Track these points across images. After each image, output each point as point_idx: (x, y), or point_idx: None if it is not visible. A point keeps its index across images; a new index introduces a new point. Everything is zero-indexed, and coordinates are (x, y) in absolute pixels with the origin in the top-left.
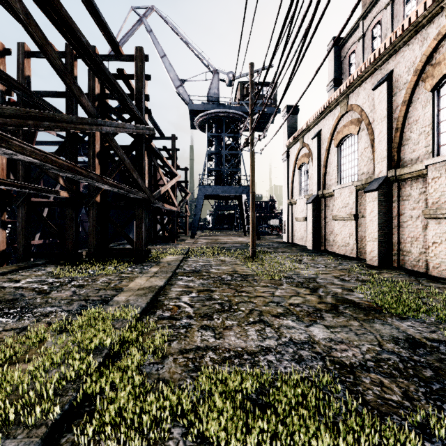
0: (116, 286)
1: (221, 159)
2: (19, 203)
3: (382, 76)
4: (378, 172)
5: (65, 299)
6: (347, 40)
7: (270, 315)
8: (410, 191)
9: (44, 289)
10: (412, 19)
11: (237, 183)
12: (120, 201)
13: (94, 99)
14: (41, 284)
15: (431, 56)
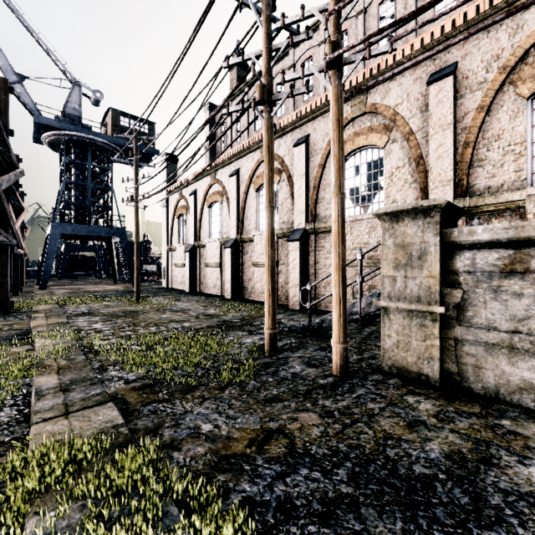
0: (14, 328)
1: (85, 192)
2: None
3: (235, 169)
4: (232, 235)
5: None
6: (220, 110)
7: (161, 323)
8: (248, 250)
9: None
10: (247, 144)
11: (107, 223)
12: None
13: None
14: None
15: (256, 170)
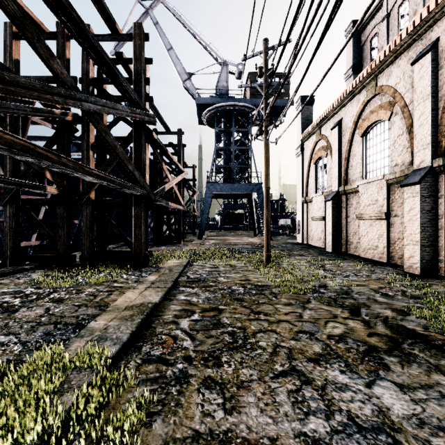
0: (102, 301)
1: (230, 156)
2: (6, 200)
3: (424, 47)
4: (419, 162)
5: (31, 321)
6: (368, 22)
7: (305, 358)
8: None
9: (13, 304)
10: None
11: (247, 180)
12: (118, 198)
13: (88, 83)
14: (14, 297)
15: None
